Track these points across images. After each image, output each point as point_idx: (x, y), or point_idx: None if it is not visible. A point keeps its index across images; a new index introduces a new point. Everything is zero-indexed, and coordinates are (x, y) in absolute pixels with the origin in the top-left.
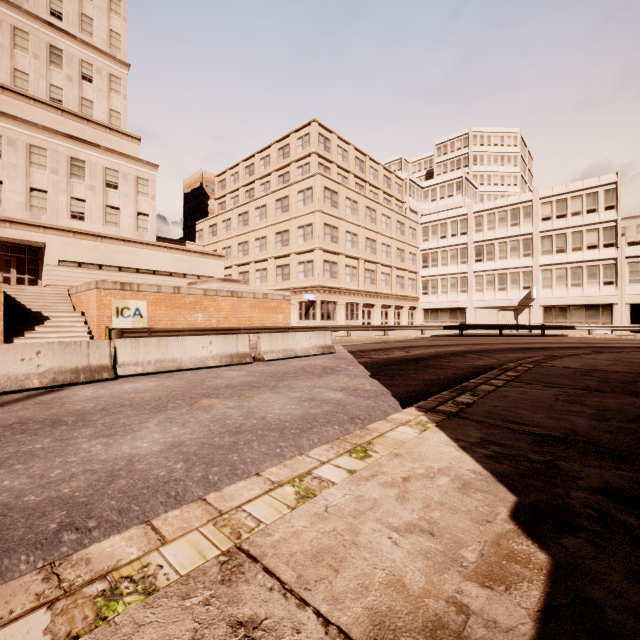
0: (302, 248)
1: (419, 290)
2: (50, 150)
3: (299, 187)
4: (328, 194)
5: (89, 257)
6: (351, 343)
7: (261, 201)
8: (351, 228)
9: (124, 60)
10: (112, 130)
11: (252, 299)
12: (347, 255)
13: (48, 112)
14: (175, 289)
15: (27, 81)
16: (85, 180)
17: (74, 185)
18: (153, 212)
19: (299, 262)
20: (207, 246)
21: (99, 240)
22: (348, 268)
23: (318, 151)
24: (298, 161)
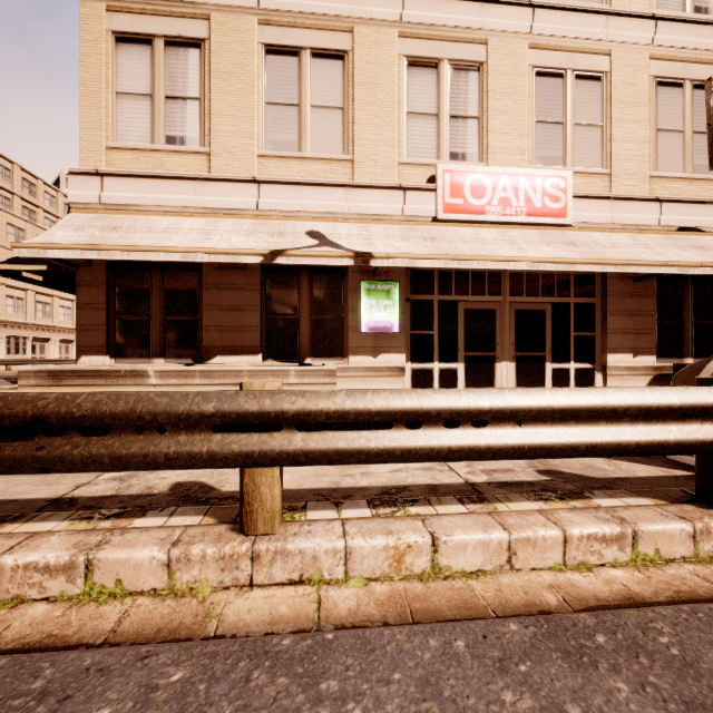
0: None
1: None
2: None
3: None
4: None
5: None
6: (9, 375)
7: None
8: None
9: None
10: None
11: None
12: (9, 285)
13: None
14: None
15: None
16: None
17: None
18: None
19: None
20: None
21: None
22: (11, 299)
23: None
24: None
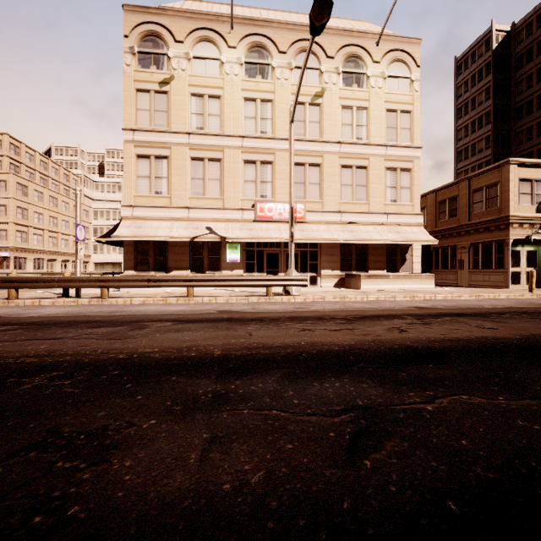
0: None
1: (91, 250)
2: None
3: None
4: (20, 187)
5: None
6: None
7: None
8: (38, 210)
9: None
10: None
11: None
12: (35, 227)
13: None
14: None
15: None
16: None
17: None
18: None
19: None
20: None
21: None
22: (36, 235)
23: (10, 155)
24: None
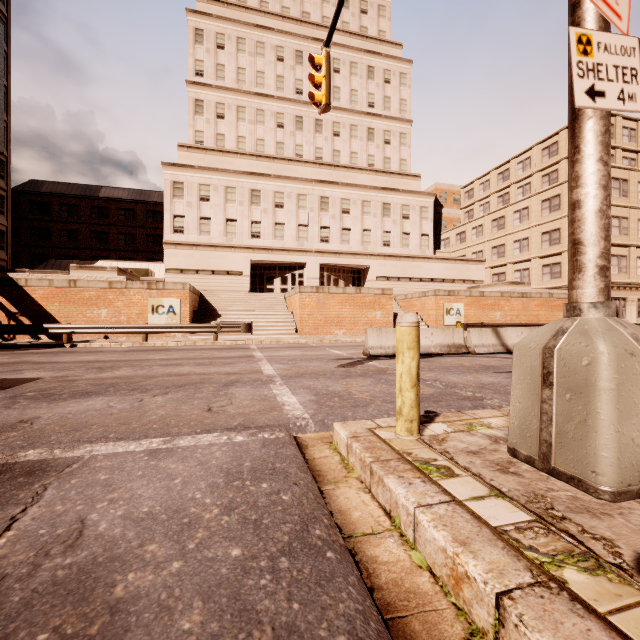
0: None
1: None
2: (372, 201)
3: None
4: (616, 184)
5: (392, 272)
6: None
7: (521, 204)
8: None
9: (408, 118)
10: (403, 175)
11: (538, 299)
12: (639, 246)
13: (368, 175)
14: (480, 293)
15: (356, 158)
16: (390, 217)
17: (385, 222)
18: (431, 232)
19: None
20: (454, 252)
21: (398, 259)
22: None
23: None
24: None
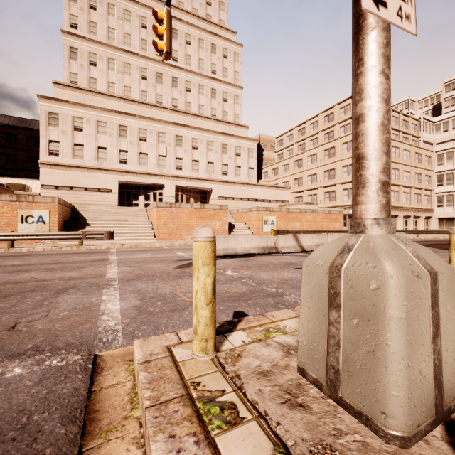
0: (346, 180)
1: (433, 203)
2: (214, 142)
3: (343, 140)
4: None
5: (229, 194)
6: None
7: (312, 151)
8: None
9: (240, 85)
10: (236, 125)
11: (322, 214)
12: None
13: (212, 122)
14: (287, 209)
15: (203, 109)
16: (227, 154)
17: (223, 157)
18: (255, 166)
19: (343, 189)
20: (270, 181)
21: (233, 184)
22: None
23: None
24: (341, 123)
